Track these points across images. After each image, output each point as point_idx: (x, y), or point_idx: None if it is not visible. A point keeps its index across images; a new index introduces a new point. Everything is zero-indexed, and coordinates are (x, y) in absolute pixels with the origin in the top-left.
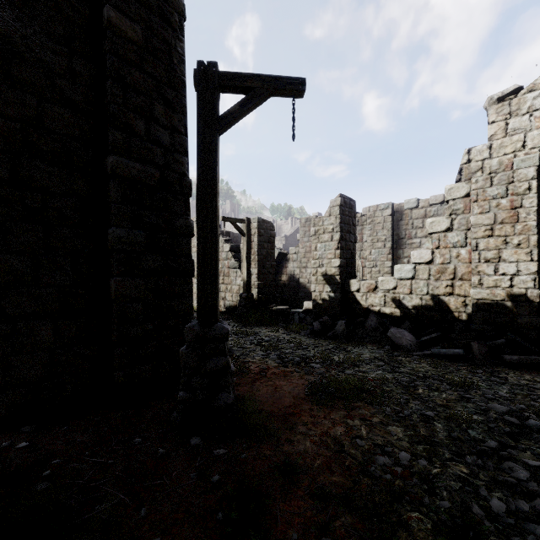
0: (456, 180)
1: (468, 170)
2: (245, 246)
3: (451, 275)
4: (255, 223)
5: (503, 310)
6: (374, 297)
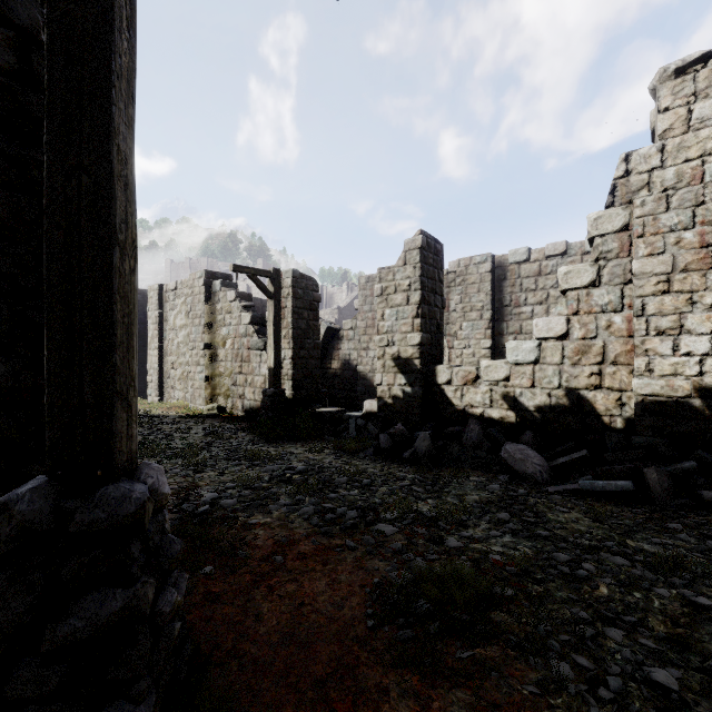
0: (607, 204)
1: (626, 188)
2: (272, 314)
3: (599, 357)
4: (288, 278)
5: (687, 412)
6: (474, 393)
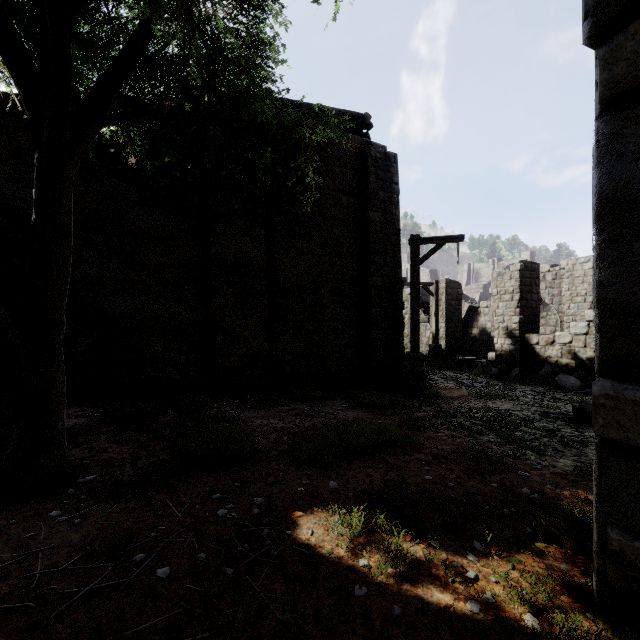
0: None
1: None
2: (434, 305)
3: None
4: (443, 283)
5: None
6: (551, 349)
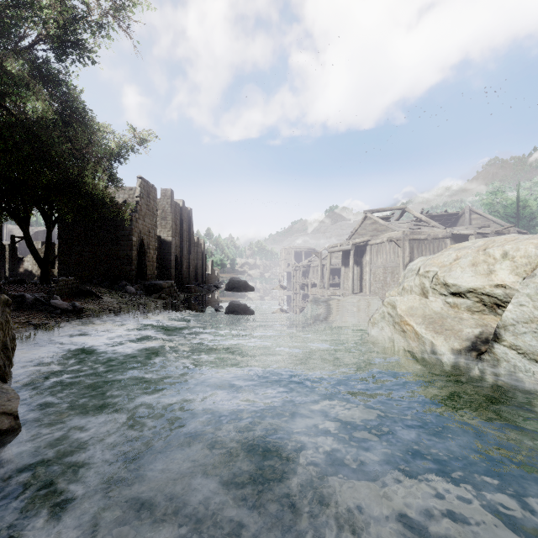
0: None
1: None
2: (3, 256)
3: None
4: (7, 246)
5: None
6: None
